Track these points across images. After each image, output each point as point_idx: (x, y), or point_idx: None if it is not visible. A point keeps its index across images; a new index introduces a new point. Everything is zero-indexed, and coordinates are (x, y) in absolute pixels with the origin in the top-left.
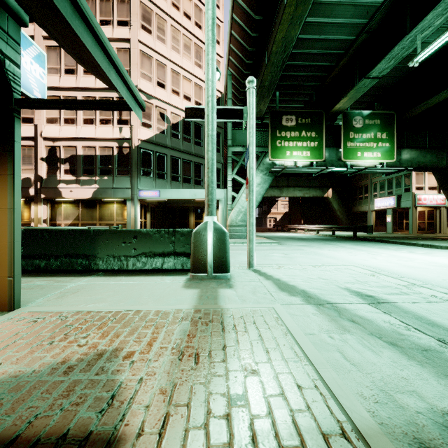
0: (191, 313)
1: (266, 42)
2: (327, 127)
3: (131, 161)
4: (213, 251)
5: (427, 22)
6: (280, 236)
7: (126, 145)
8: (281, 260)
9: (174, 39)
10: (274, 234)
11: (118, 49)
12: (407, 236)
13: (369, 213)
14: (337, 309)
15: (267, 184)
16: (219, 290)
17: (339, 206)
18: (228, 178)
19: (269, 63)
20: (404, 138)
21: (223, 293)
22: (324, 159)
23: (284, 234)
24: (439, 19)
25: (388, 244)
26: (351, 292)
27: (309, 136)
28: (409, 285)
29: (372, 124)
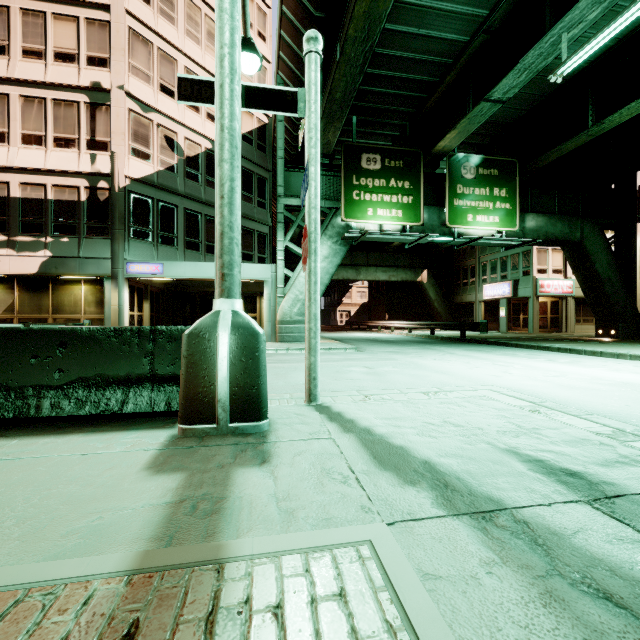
0: (112, 601)
1: (337, 30)
2: (426, 177)
3: (112, 212)
4: (229, 375)
5: (578, 14)
6: (357, 337)
7: (103, 186)
8: (365, 379)
9: (191, 20)
10: (348, 334)
11: (89, 20)
12: (530, 337)
13: (477, 305)
14: (532, 532)
15: (339, 258)
16: (234, 473)
17: (437, 295)
18: (278, 247)
19: (343, 58)
20: (527, 198)
21: (242, 486)
22: (422, 223)
23: (363, 335)
24: (595, 11)
25: (512, 348)
26: (526, 462)
27: (400, 187)
28: (618, 435)
29: (488, 176)
